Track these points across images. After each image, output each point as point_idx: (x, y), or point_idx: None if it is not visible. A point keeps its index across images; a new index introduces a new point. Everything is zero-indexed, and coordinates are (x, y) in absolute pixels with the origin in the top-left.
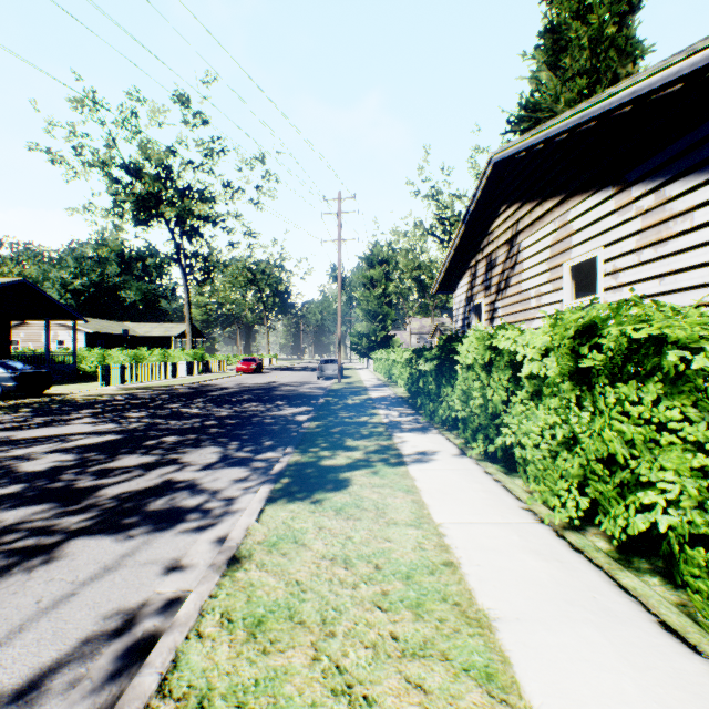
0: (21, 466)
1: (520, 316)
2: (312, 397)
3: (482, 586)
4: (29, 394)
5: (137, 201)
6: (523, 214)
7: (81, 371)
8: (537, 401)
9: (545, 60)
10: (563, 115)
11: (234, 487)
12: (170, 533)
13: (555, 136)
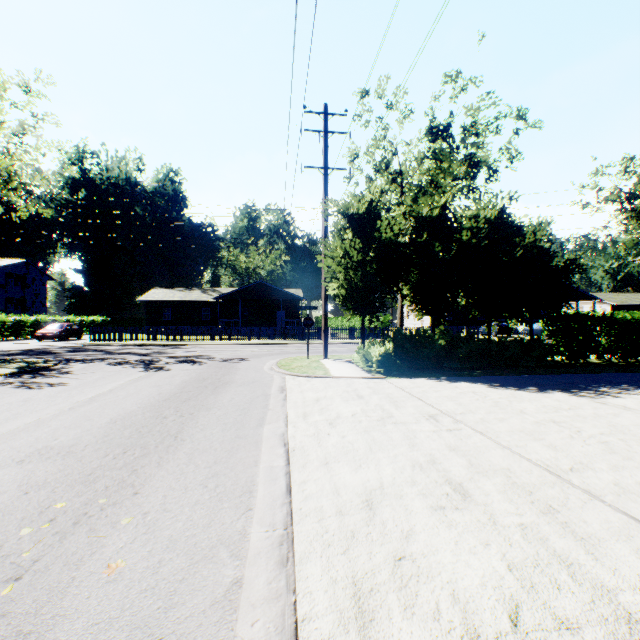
0: None
1: None
2: None
3: None
4: None
5: (636, 215)
6: None
7: None
8: None
9: None
10: None
11: None
12: None
13: None
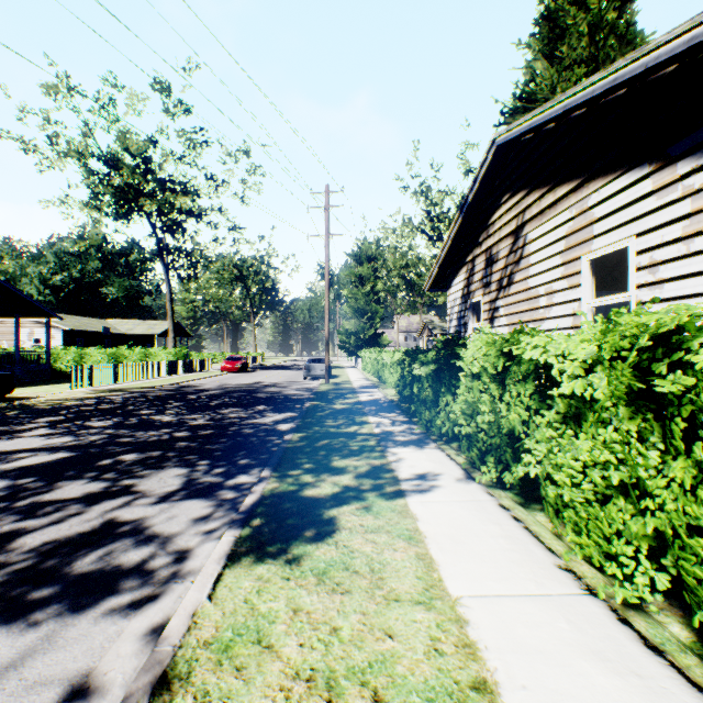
0: None
1: (526, 316)
2: (298, 400)
3: None
4: None
5: (116, 193)
6: (530, 202)
7: (56, 371)
8: (575, 427)
9: (540, 49)
10: (589, 80)
11: (191, 532)
12: (87, 618)
13: (572, 111)
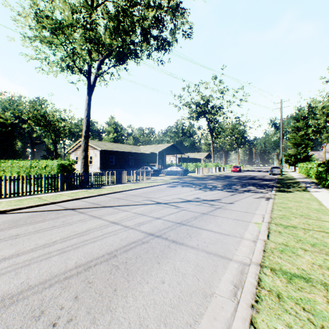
0: (216, 186)
1: None
2: (271, 180)
3: (321, 200)
4: (183, 175)
5: (198, 114)
6: None
7: None
8: None
9: None
10: None
11: (265, 191)
12: (259, 193)
13: None
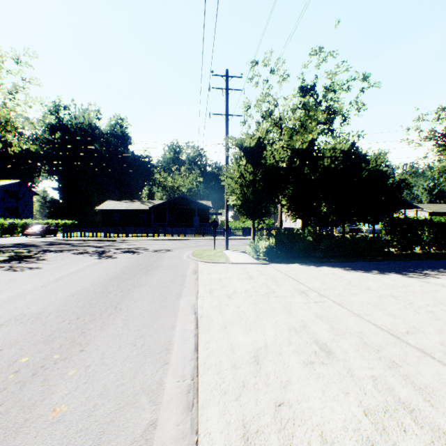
0: None
1: None
2: None
3: None
4: None
5: None
6: None
7: None
8: None
9: None
10: None
11: None
12: None
13: None
